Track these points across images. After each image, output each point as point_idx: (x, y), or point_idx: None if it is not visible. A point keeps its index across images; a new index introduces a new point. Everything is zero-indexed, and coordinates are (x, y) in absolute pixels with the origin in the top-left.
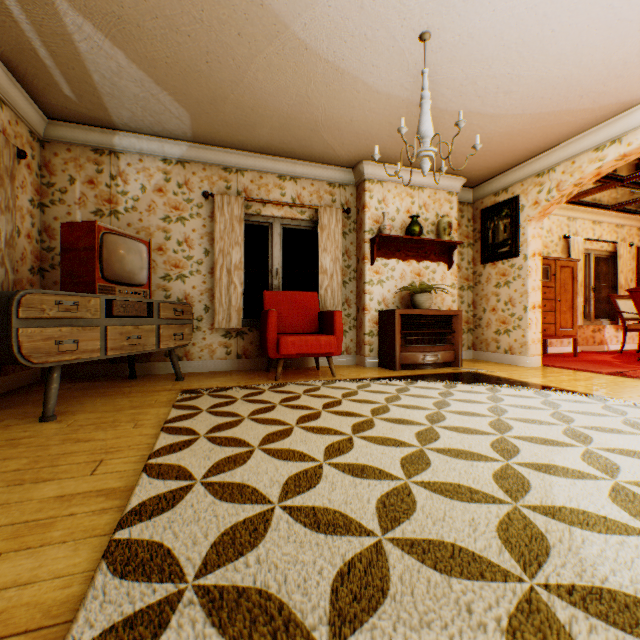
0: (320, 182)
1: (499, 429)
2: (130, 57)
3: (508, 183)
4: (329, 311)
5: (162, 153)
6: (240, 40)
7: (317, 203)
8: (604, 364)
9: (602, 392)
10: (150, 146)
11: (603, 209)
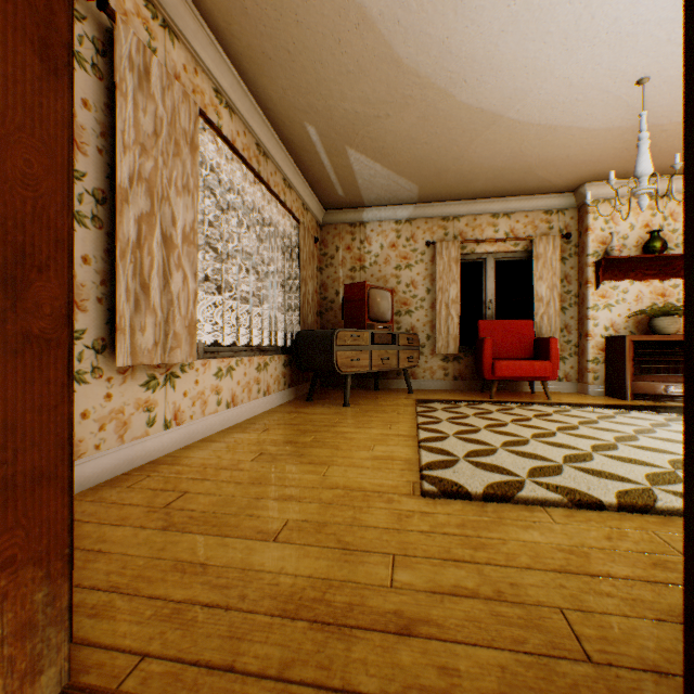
0: (534, 212)
1: None
2: (383, 165)
3: None
4: (543, 338)
5: (394, 217)
6: (463, 135)
7: (531, 233)
8: None
9: None
10: (386, 214)
11: None
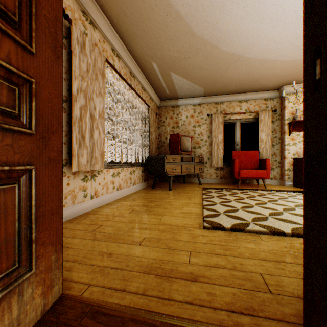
0: (259, 100)
1: None
2: (187, 80)
3: None
4: (263, 159)
5: (192, 103)
6: (224, 65)
7: (257, 109)
8: None
9: None
10: (189, 101)
11: None
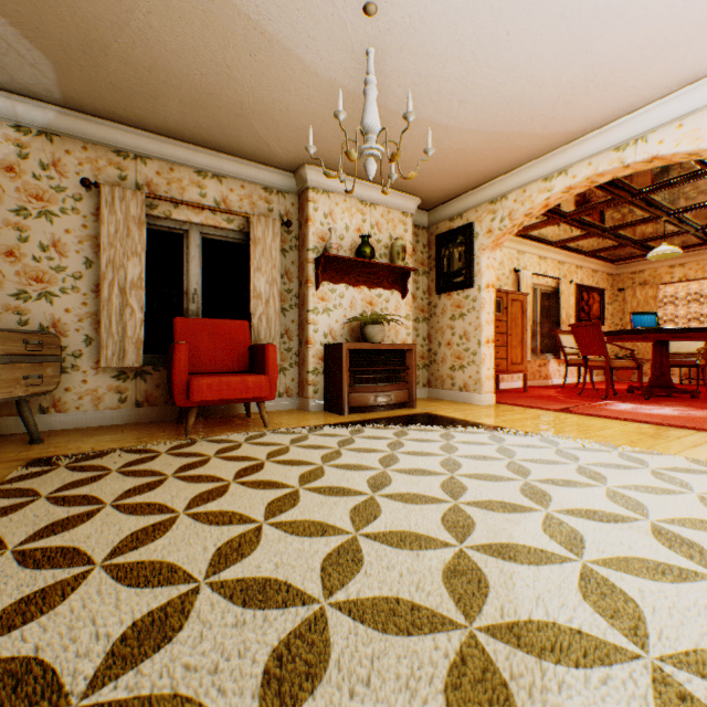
0: (253, 185)
1: (452, 492)
2: None
3: (463, 208)
4: (261, 345)
5: (13, 116)
6: None
7: (249, 210)
8: (550, 399)
9: (552, 432)
10: None
11: (548, 245)
